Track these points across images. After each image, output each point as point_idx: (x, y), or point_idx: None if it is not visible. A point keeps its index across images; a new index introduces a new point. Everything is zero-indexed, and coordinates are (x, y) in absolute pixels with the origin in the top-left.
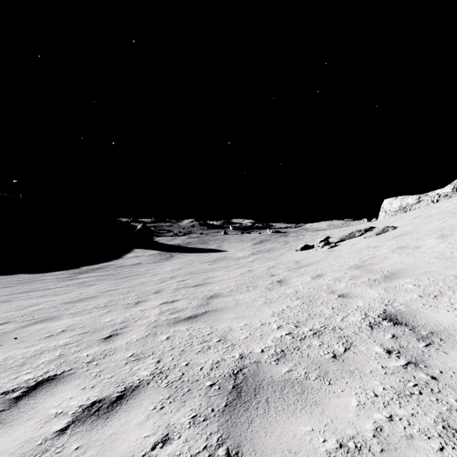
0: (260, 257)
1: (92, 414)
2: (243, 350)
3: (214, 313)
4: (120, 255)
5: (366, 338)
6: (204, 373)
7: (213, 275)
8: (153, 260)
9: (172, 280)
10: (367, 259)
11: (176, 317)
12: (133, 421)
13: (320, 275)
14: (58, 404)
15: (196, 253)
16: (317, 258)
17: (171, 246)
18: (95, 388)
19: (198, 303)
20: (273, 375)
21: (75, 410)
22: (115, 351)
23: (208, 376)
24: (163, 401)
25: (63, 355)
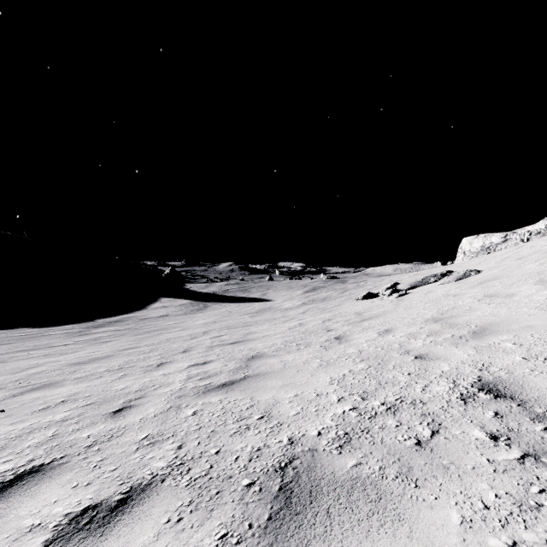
0: (312, 308)
1: (81, 528)
2: (294, 432)
3: (256, 378)
4: (143, 306)
5: (460, 417)
6: (240, 465)
7: (255, 330)
8: (184, 312)
9: (205, 336)
10: (447, 310)
11: (206, 384)
12: (137, 542)
13: (389, 331)
14: (37, 511)
15: (235, 303)
16: (383, 308)
17: (205, 295)
18: (91, 486)
19: (236, 365)
20: (335, 470)
21: (58, 520)
22: (124, 431)
23: (246, 471)
24: (182, 509)
25: (57, 435)
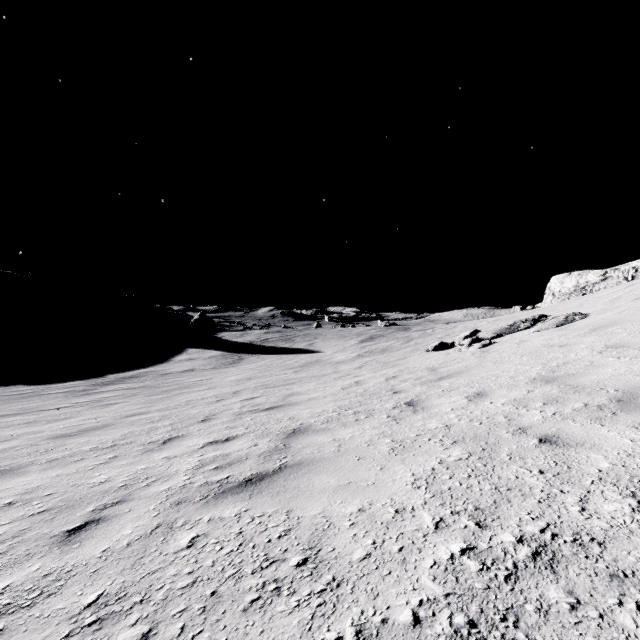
0: (371, 361)
1: None
2: (364, 608)
3: (297, 471)
4: (166, 358)
5: None
6: None
7: (299, 391)
8: (213, 366)
9: (235, 397)
10: (557, 366)
11: (223, 478)
12: None
13: (482, 395)
14: None
15: (275, 355)
16: (464, 363)
17: (240, 345)
18: None
19: (270, 445)
20: None
21: None
22: (66, 581)
23: None
24: None
25: None
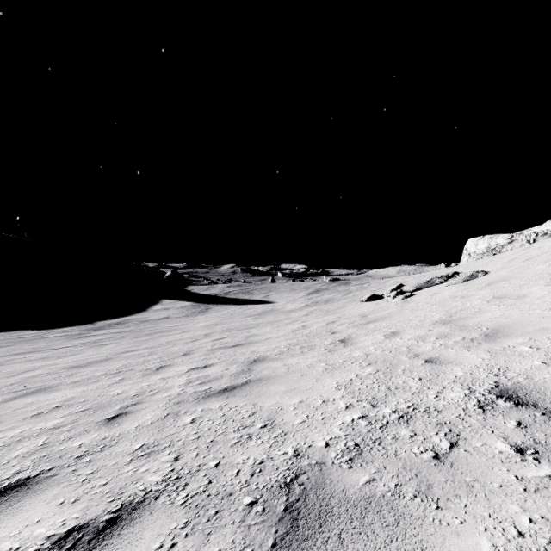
0: (316, 310)
1: None
2: (299, 442)
3: (258, 383)
4: (144, 308)
5: (479, 427)
6: (241, 480)
7: (257, 333)
8: (185, 314)
9: (206, 338)
10: (455, 312)
11: (207, 389)
12: None
13: (395, 333)
14: (17, 532)
15: (237, 305)
16: (389, 310)
17: (206, 297)
18: (78, 503)
19: (238, 369)
20: (346, 487)
21: (39, 544)
22: (118, 440)
23: (248, 487)
24: (176, 532)
25: (47, 444)
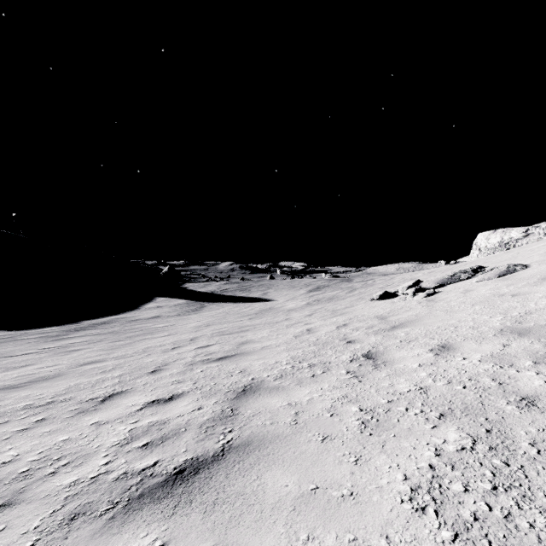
0: (320, 309)
1: None
2: None
3: (243, 458)
4: (137, 306)
5: None
6: None
7: (252, 338)
8: (178, 313)
9: (191, 344)
10: (521, 316)
11: (148, 466)
12: None
13: (448, 348)
14: None
15: (233, 303)
16: (413, 311)
17: (202, 294)
18: None
19: (216, 409)
20: None
21: None
22: None
23: None
24: None
25: None
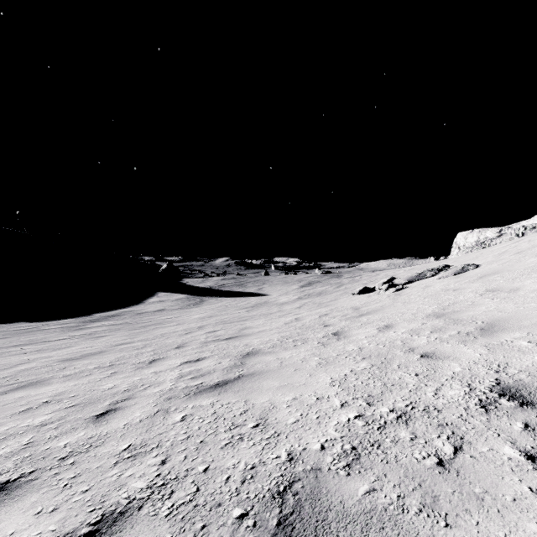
0: (308, 302)
1: None
2: (293, 444)
3: (251, 378)
4: (140, 300)
5: (483, 429)
6: (231, 488)
7: (250, 325)
8: (180, 306)
9: (200, 330)
10: (448, 305)
11: (198, 384)
12: None
13: (389, 326)
14: None
15: (231, 298)
16: (381, 303)
17: (201, 289)
18: (56, 512)
19: (231, 363)
20: (344, 499)
21: None
22: (105, 440)
23: (238, 496)
24: None
25: (32, 443)
